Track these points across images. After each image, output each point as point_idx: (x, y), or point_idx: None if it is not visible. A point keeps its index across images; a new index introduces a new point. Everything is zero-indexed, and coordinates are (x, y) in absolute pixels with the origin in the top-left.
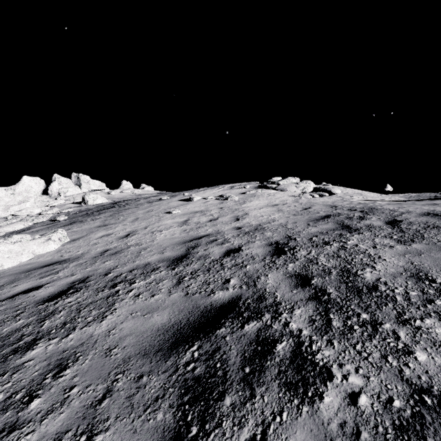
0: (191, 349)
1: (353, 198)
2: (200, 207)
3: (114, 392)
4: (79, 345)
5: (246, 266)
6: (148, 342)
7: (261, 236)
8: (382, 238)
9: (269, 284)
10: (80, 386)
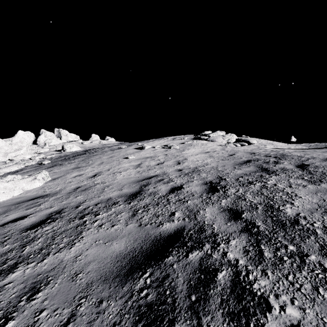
0: (144, 276)
1: (266, 146)
2: (150, 153)
3: (77, 316)
4: (51, 269)
5: (187, 201)
6: (108, 268)
7: (198, 176)
8: (295, 178)
9: (207, 217)
10: (48, 309)
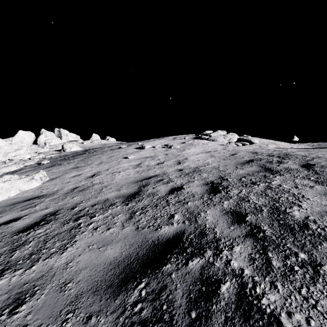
0: (139, 287)
1: (268, 146)
2: (150, 153)
3: None
4: (39, 278)
5: (187, 202)
6: (100, 276)
7: (199, 176)
8: (301, 179)
9: (208, 220)
10: (31, 325)
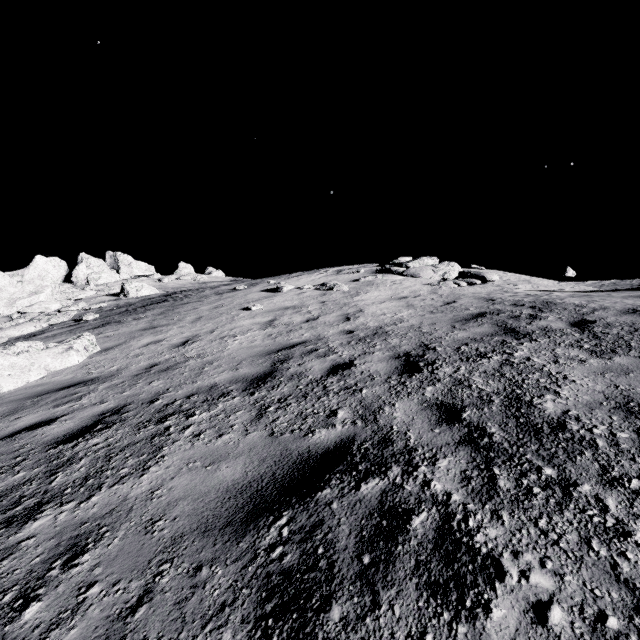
0: (277, 523)
1: (517, 287)
2: (292, 300)
3: (155, 594)
4: (106, 514)
5: (361, 390)
6: (211, 510)
7: (383, 343)
8: (566, 347)
9: (397, 419)
10: (103, 582)
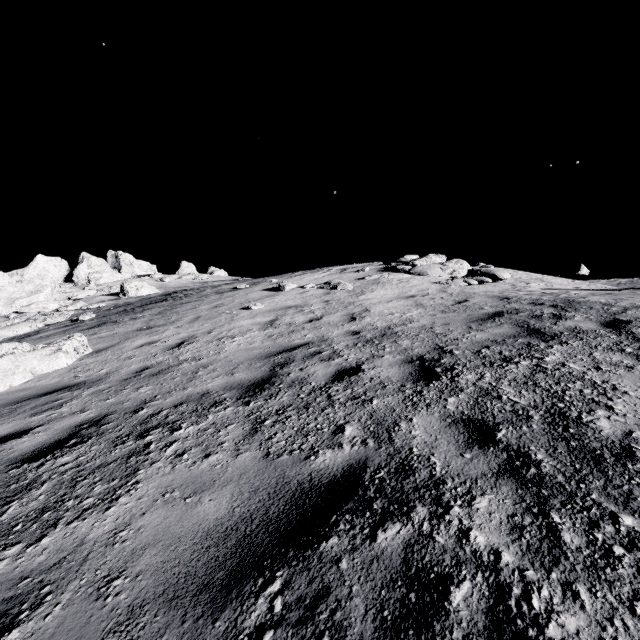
0: (268, 590)
1: (530, 285)
2: (294, 299)
3: None
4: (54, 565)
5: (371, 400)
6: (185, 564)
7: (393, 346)
8: (605, 351)
9: (416, 439)
10: None
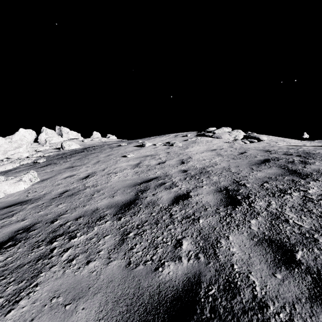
0: None
1: (278, 143)
2: (150, 151)
3: None
4: None
5: (198, 219)
6: None
7: (207, 180)
8: None
9: (235, 256)
10: None
